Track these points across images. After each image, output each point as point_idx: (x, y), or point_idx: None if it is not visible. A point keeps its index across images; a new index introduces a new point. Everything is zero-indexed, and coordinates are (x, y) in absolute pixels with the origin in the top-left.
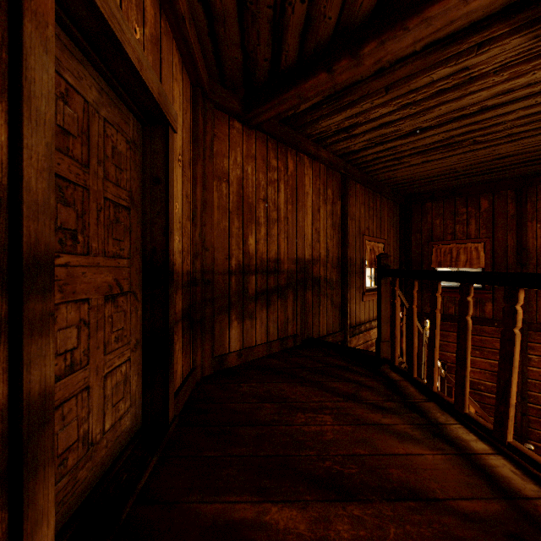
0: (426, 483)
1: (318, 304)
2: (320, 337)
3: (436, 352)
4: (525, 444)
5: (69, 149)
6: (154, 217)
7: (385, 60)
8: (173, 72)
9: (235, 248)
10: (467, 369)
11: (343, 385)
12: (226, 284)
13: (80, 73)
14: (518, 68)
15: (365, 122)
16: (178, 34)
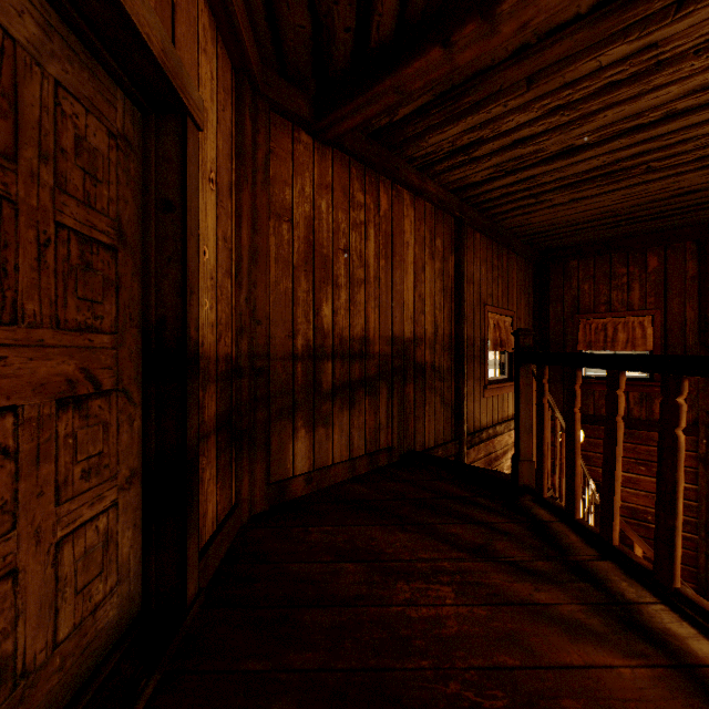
0: None
1: (422, 403)
2: (426, 450)
3: (617, 484)
4: None
5: None
6: (162, 266)
7: (535, 24)
8: (199, 36)
9: (302, 322)
10: (679, 517)
11: (466, 531)
12: (289, 374)
13: None
14: None
15: (493, 138)
16: None
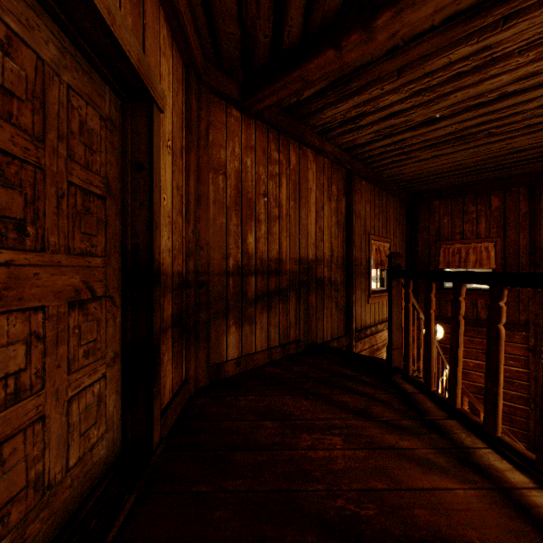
0: (461, 530)
1: (322, 307)
2: (324, 342)
3: (459, 364)
4: None
5: (13, 114)
6: (136, 209)
7: (401, 34)
8: (161, 45)
9: (233, 247)
10: (500, 386)
11: (352, 399)
12: (223, 286)
13: (31, 20)
14: None
15: (374, 112)
16: (166, 0)
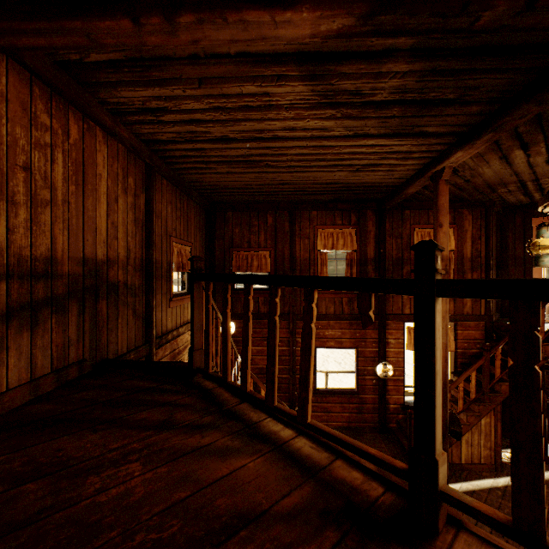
0: (253, 497)
1: (116, 316)
2: (119, 356)
3: (249, 354)
4: (296, 407)
5: None
6: None
7: (203, 45)
8: None
9: None
10: (276, 365)
11: (153, 413)
12: None
13: None
14: (300, 112)
15: (176, 111)
16: None
